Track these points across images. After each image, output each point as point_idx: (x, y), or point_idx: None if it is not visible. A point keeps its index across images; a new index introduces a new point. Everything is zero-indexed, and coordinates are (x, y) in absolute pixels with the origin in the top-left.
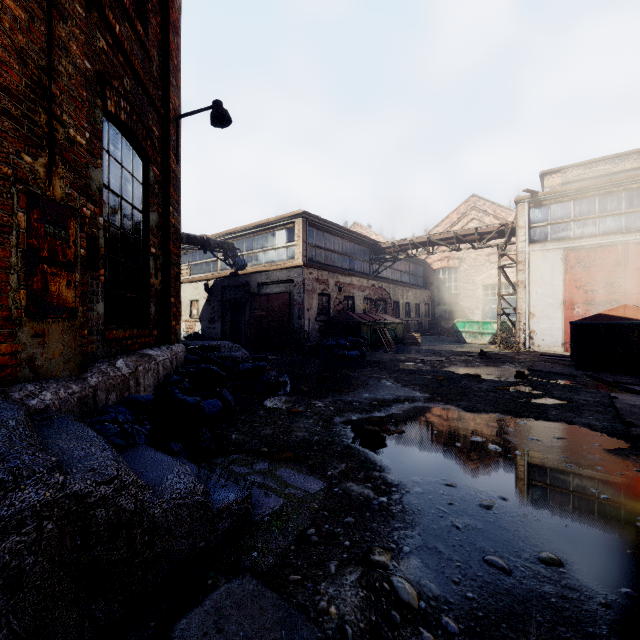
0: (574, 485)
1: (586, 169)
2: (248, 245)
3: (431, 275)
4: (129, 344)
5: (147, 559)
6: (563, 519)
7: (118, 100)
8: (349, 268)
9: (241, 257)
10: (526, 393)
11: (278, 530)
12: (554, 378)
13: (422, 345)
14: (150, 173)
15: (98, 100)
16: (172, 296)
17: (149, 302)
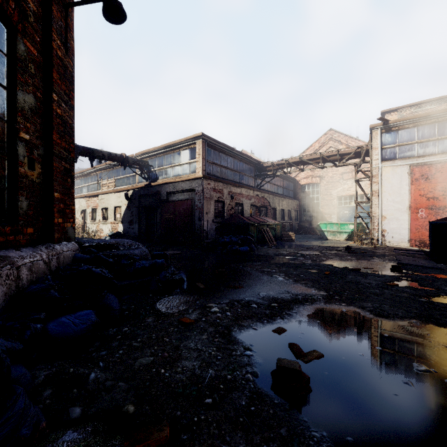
0: None
1: (417, 108)
2: (159, 162)
3: (299, 189)
4: None
5: None
6: None
7: None
8: (239, 181)
9: (154, 172)
10: (418, 289)
11: None
12: (426, 271)
13: (295, 241)
14: (19, 45)
15: None
16: (56, 191)
17: (16, 194)
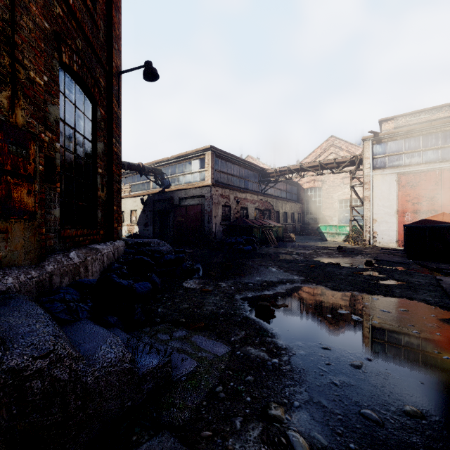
0: (421, 348)
1: (412, 117)
2: (172, 171)
3: (302, 193)
4: (81, 240)
5: (80, 420)
6: (418, 376)
7: (71, 55)
8: (244, 187)
9: (167, 179)
10: (375, 276)
11: (193, 388)
12: (393, 265)
13: (296, 242)
14: (97, 113)
15: (55, 53)
16: (114, 205)
17: (97, 209)
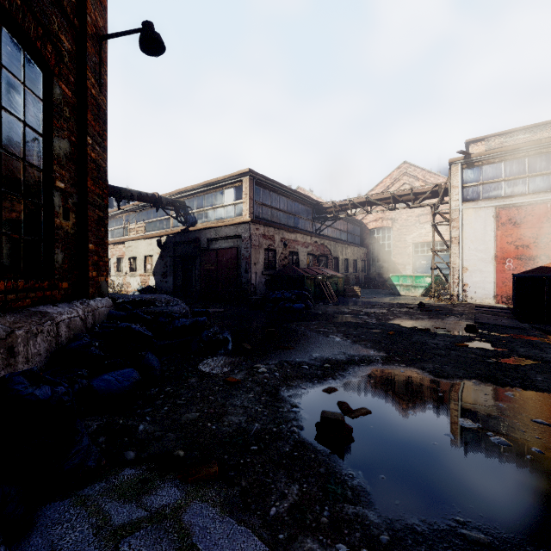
0: None
1: (507, 138)
2: (198, 203)
3: (367, 234)
4: (10, 299)
5: None
6: None
7: None
8: (294, 226)
9: (192, 215)
10: (489, 350)
11: None
12: (505, 332)
13: (361, 297)
14: (55, 89)
15: None
16: (91, 242)
17: (53, 247)
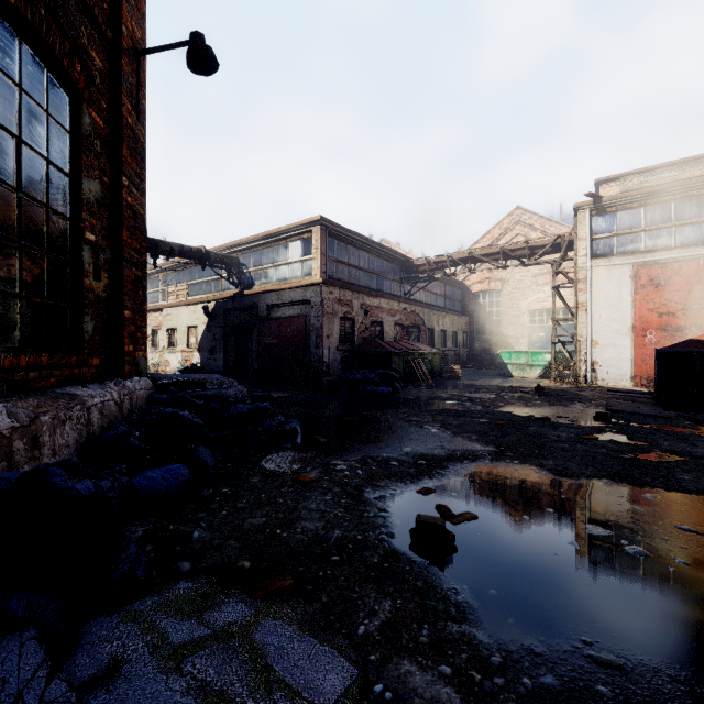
0: None
1: (649, 176)
2: (256, 260)
3: (469, 299)
4: (32, 378)
5: None
6: None
7: None
8: (377, 288)
9: (248, 274)
10: (624, 444)
11: None
12: (645, 421)
13: (462, 379)
14: (84, 118)
15: None
16: (127, 308)
17: (81, 314)
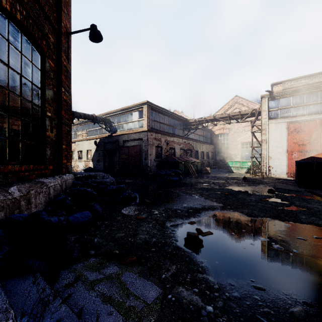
0: None
1: (295, 82)
2: (118, 120)
3: (214, 137)
4: (26, 175)
5: None
6: None
7: (14, 3)
8: (172, 133)
9: (114, 126)
10: (279, 203)
11: None
12: (290, 193)
13: (211, 174)
14: (46, 64)
15: None
16: (63, 144)
17: (45, 147)
